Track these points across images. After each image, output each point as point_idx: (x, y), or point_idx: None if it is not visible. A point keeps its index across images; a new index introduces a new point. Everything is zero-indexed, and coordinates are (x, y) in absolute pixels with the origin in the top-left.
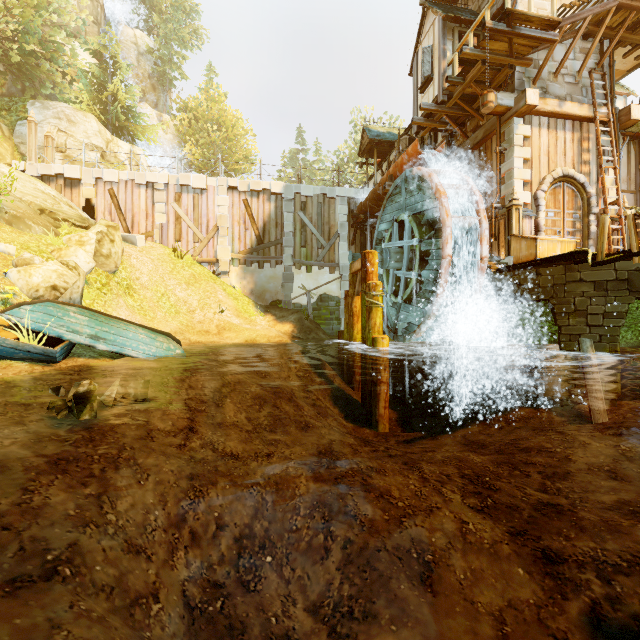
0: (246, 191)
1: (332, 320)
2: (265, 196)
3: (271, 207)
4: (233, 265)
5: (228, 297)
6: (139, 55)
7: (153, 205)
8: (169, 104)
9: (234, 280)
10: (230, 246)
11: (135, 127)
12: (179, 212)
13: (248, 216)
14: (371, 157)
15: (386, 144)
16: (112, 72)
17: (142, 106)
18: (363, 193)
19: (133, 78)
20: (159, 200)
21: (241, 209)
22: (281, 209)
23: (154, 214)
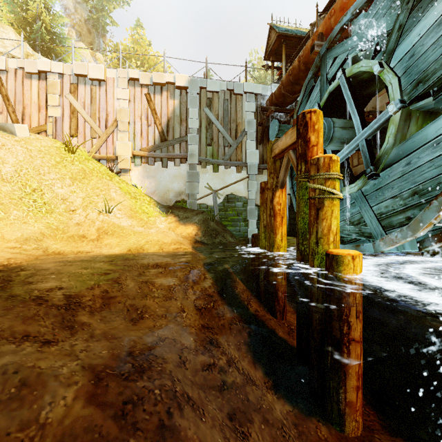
0: (148, 84)
1: (239, 221)
2: (169, 90)
3: (175, 102)
4: (134, 163)
5: (124, 195)
6: (76, 3)
7: (46, 97)
8: (103, 47)
9: (136, 179)
10: (130, 142)
11: (59, 48)
12: (75, 105)
13: (150, 111)
14: (276, 60)
15: (295, 38)
16: (40, 1)
17: (77, 44)
18: (271, 89)
19: (70, 21)
20: (52, 91)
21: (143, 104)
22: (186, 105)
23: (47, 106)
